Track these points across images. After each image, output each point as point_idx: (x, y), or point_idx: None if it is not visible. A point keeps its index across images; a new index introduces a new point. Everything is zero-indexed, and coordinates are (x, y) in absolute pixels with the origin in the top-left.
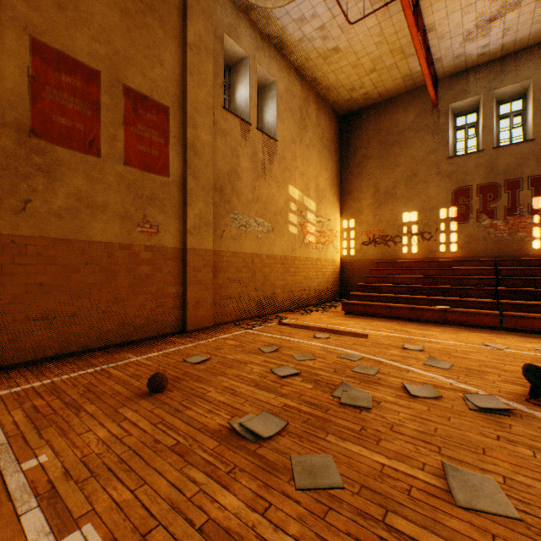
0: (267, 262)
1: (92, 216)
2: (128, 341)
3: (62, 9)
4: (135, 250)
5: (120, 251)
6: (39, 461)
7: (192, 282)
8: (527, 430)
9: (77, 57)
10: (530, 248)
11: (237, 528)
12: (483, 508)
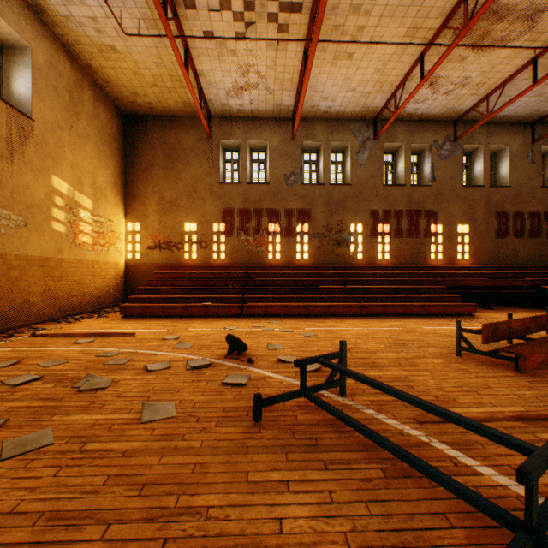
0: (17, 264)
1: None
2: None
3: None
4: None
5: None
6: None
7: None
8: (213, 373)
9: None
10: (268, 258)
11: None
12: (157, 418)
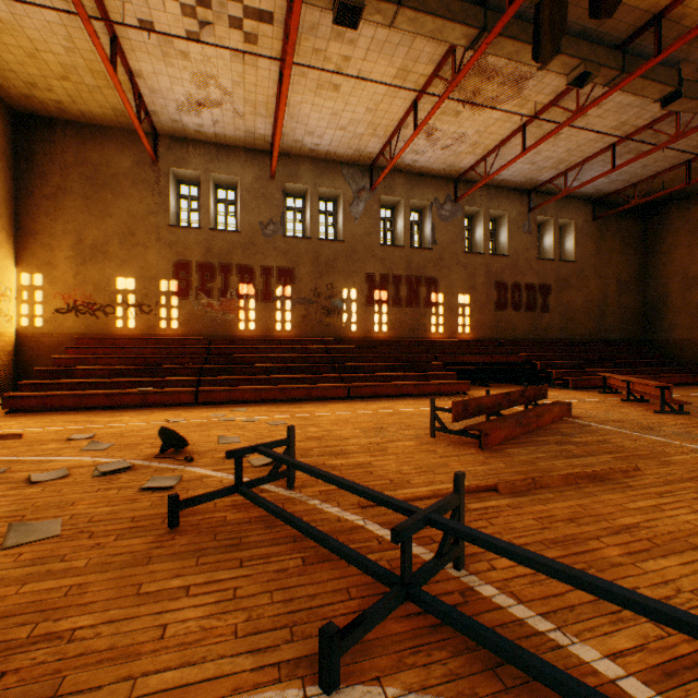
0: None
1: None
2: None
3: None
4: None
5: None
6: None
7: None
8: (132, 477)
9: None
10: (238, 329)
11: None
12: (30, 541)
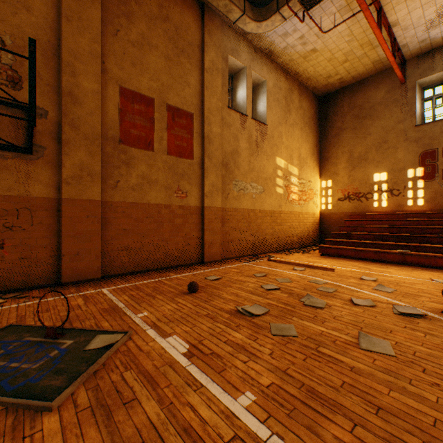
0: (259, 215)
1: (150, 188)
2: (169, 266)
3: (135, 66)
4: (173, 208)
5: (165, 209)
6: (144, 314)
7: (207, 229)
8: (429, 326)
9: (142, 92)
10: None
11: (241, 343)
12: (374, 350)
